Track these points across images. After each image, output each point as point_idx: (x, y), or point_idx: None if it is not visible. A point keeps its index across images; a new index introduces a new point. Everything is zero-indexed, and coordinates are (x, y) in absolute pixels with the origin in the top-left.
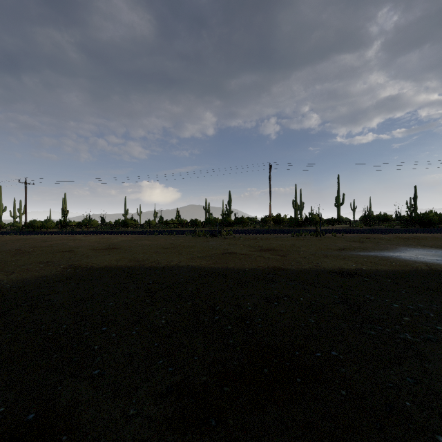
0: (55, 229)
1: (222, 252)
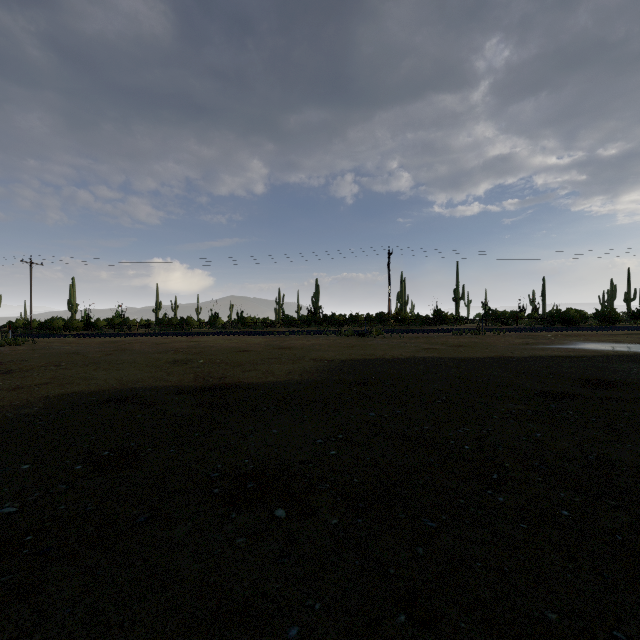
0: (80, 331)
1: (420, 348)
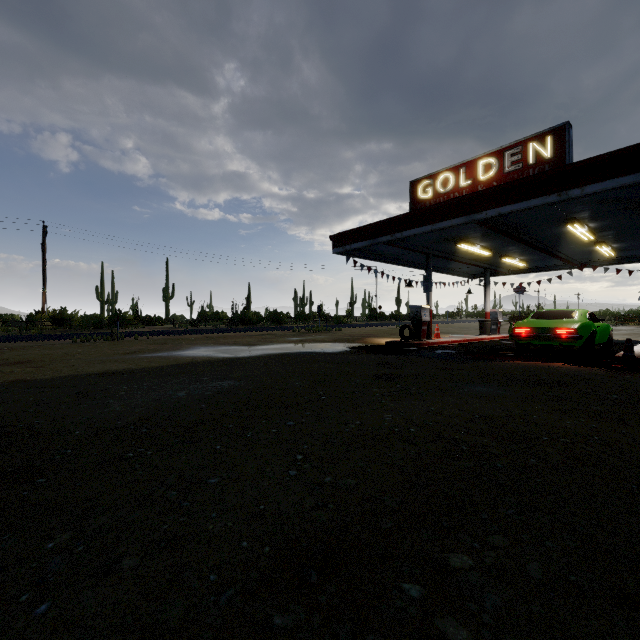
0: None
1: None
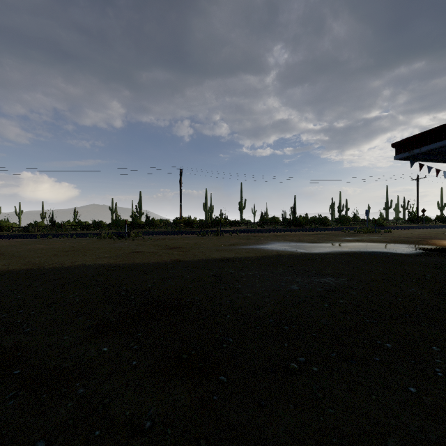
0: None
1: (130, 251)
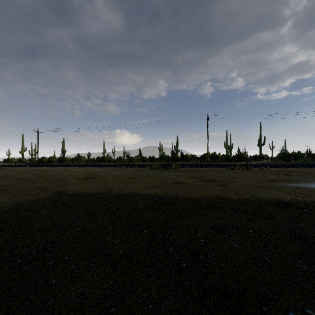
0: (57, 163)
1: (172, 182)
